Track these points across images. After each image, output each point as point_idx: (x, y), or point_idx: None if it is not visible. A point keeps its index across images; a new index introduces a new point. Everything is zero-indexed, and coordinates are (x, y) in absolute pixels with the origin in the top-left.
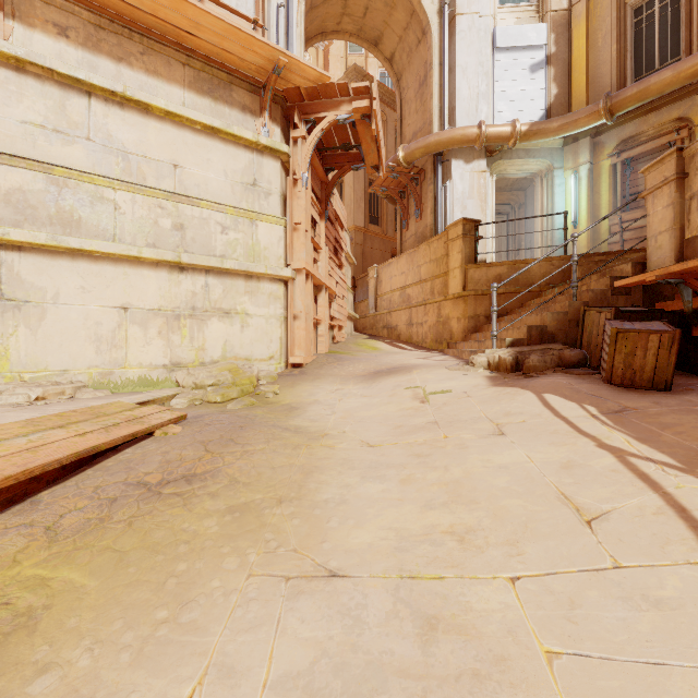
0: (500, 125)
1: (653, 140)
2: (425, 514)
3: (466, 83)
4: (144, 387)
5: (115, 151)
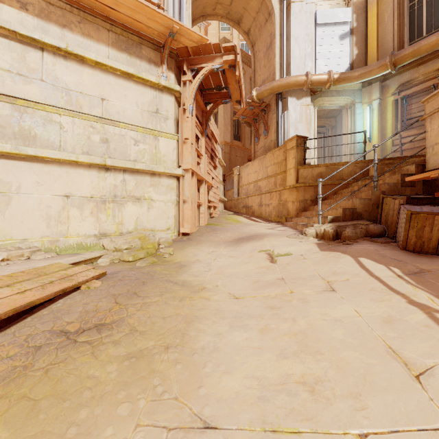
0: (320, 74)
1: (422, 83)
2: (281, 363)
3: (297, 47)
4: (80, 250)
5: (60, 88)
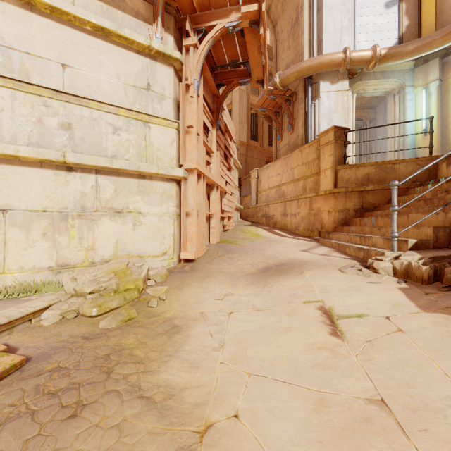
0: (362, 50)
1: None
2: None
3: (331, 19)
4: (24, 292)
5: None
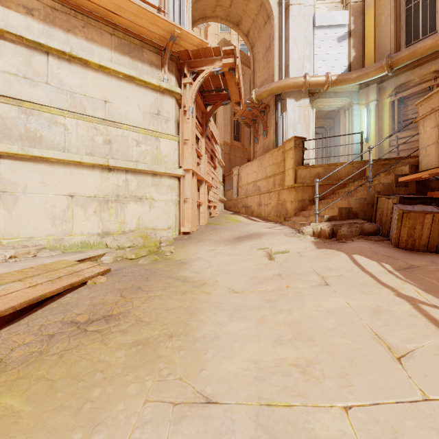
0: (318, 76)
1: (418, 85)
2: (276, 348)
3: (296, 49)
4: (84, 248)
5: (65, 91)
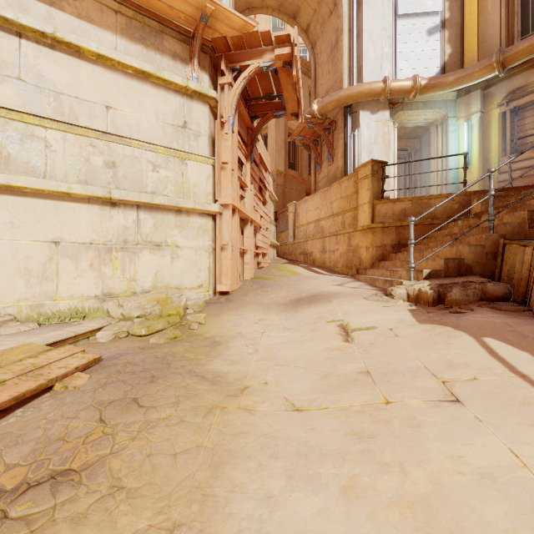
0: (402, 80)
1: None
2: None
3: (372, 45)
4: (75, 318)
5: (46, 91)
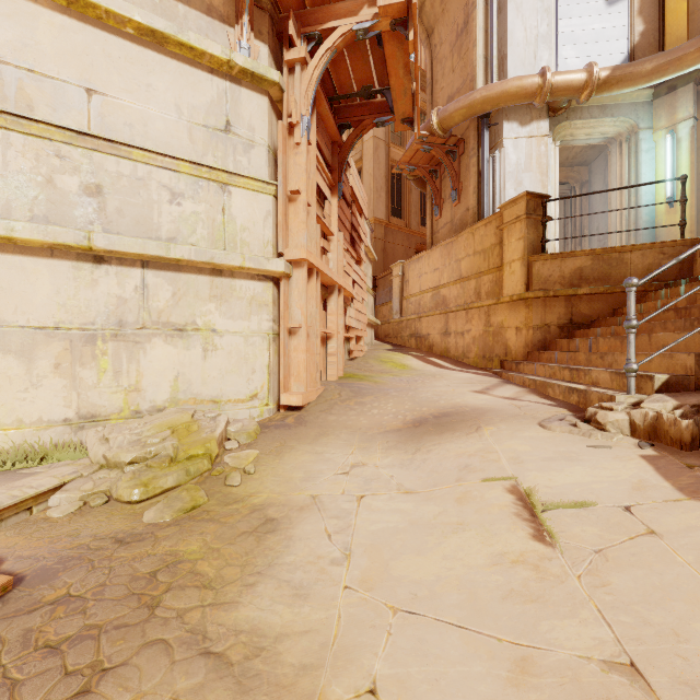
0: (569, 72)
1: None
2: None
3: (521, 23)
4: (24, 461)
5: None
